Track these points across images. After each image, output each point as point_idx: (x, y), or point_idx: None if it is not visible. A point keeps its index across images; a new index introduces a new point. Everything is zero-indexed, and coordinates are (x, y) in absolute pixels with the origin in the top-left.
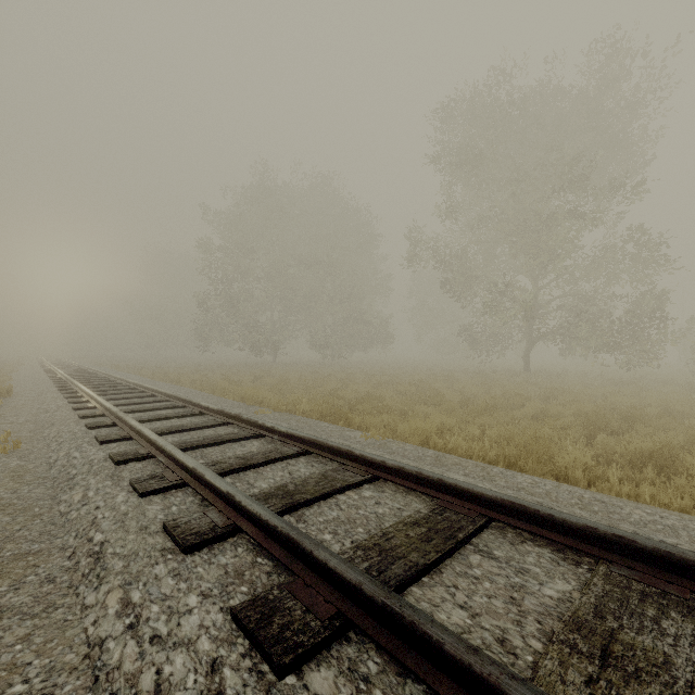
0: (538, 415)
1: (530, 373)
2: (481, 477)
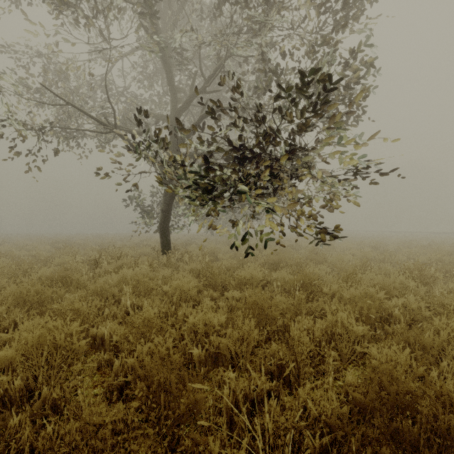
0: None
1: None
2: None
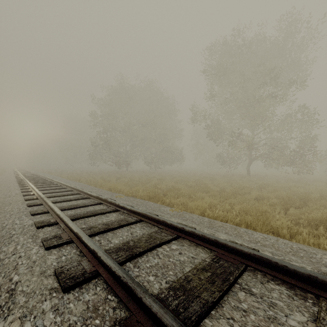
0: (257, 197)
1: (250, 176)
2: (235, 234)
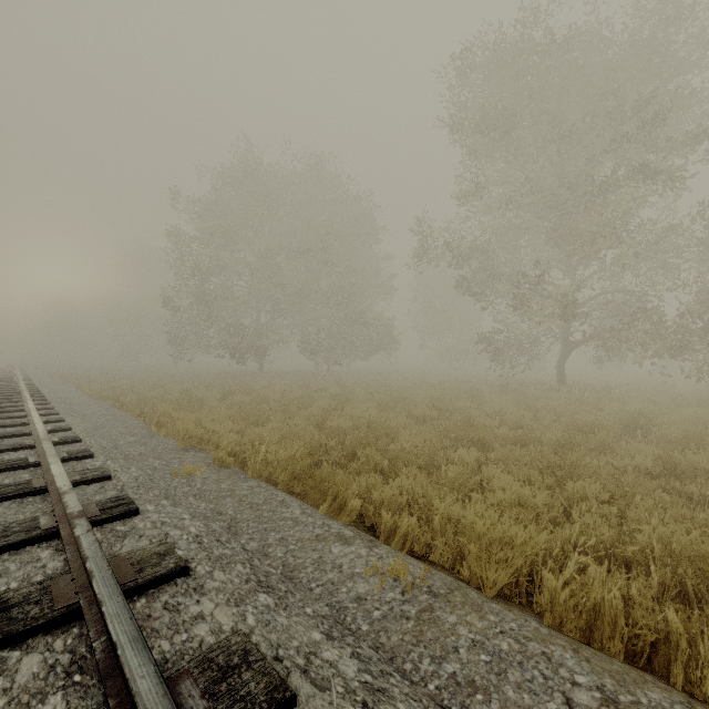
0: None
1: (566, 385)
2: None
